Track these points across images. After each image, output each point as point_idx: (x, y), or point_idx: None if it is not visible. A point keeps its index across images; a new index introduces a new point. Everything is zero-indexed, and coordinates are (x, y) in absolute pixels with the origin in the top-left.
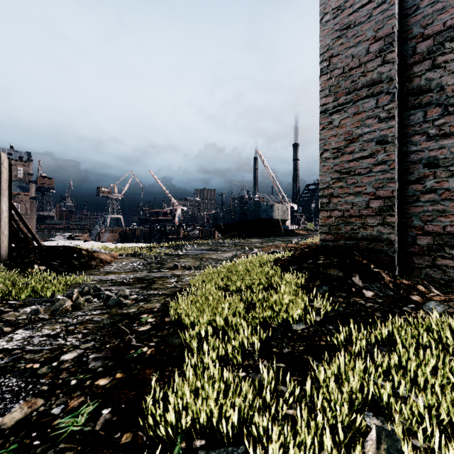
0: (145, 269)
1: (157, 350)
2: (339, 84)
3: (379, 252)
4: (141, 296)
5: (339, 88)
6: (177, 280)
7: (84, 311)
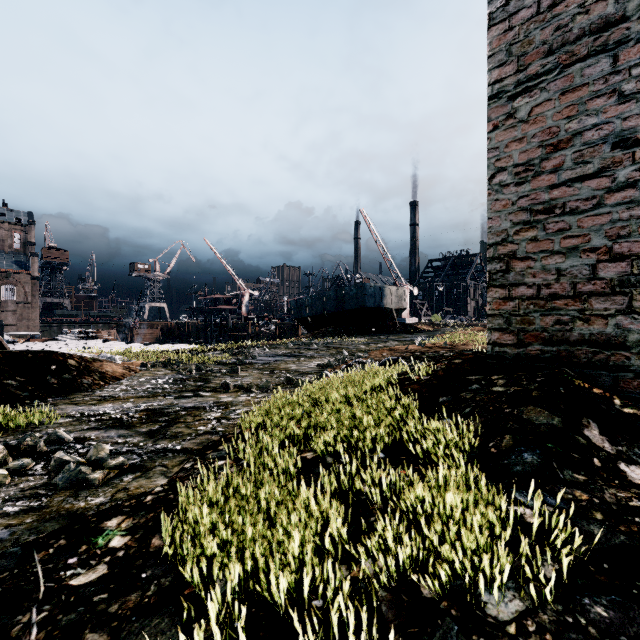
0: (172, 392)
1: None
2: (529, 36)
3: (619, 370)
4: (136, 457)
5: (529, 45)
6: (221, 415)
7: None
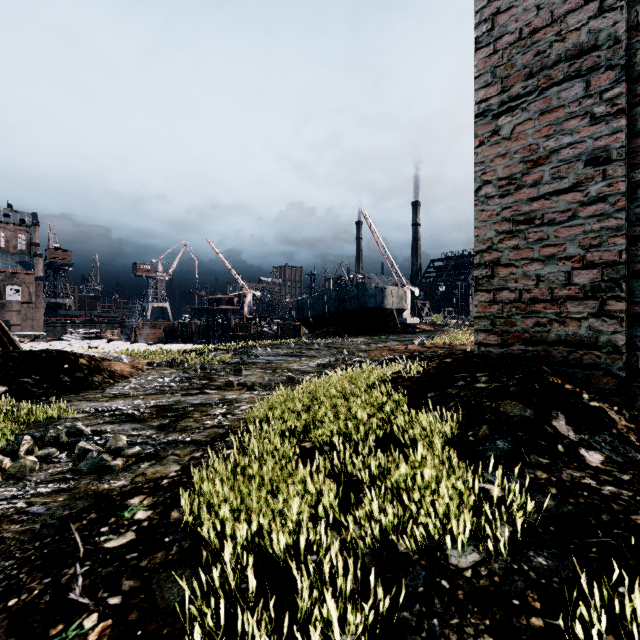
0: (178, 390)
1: (117, 630)
2: (512, 60)
3: (591, 368)
4: (151, 448)
5: (512, 68)
6: (226, 411)
7: (25, 484)
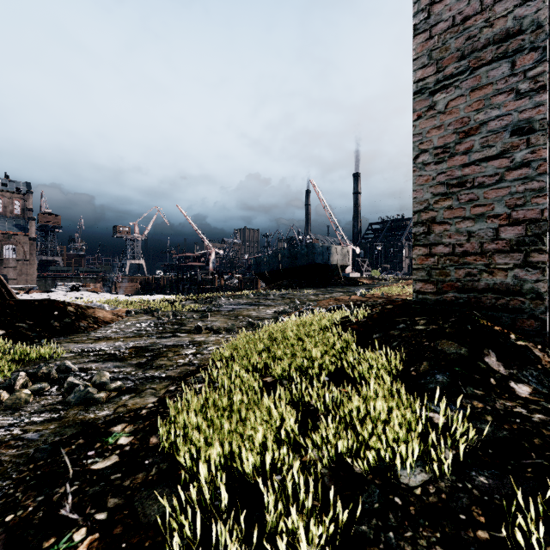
0: (154, 333)
1: (103, 543)
2: (446, 44)
3: (516, 312)
4: (130, 382)
5: (446, 51)
6: (196, 351)
7: (21, 414)
